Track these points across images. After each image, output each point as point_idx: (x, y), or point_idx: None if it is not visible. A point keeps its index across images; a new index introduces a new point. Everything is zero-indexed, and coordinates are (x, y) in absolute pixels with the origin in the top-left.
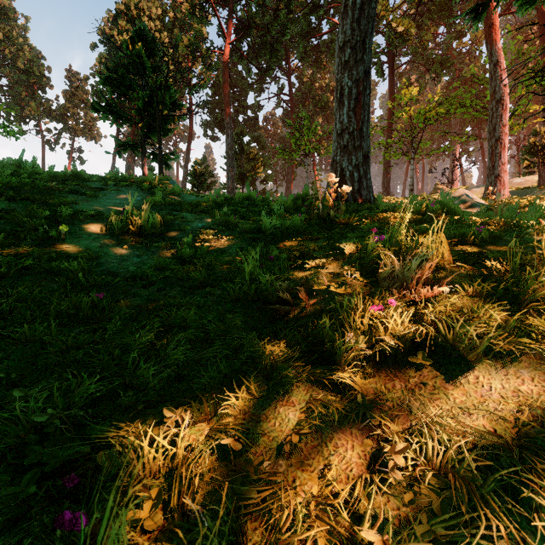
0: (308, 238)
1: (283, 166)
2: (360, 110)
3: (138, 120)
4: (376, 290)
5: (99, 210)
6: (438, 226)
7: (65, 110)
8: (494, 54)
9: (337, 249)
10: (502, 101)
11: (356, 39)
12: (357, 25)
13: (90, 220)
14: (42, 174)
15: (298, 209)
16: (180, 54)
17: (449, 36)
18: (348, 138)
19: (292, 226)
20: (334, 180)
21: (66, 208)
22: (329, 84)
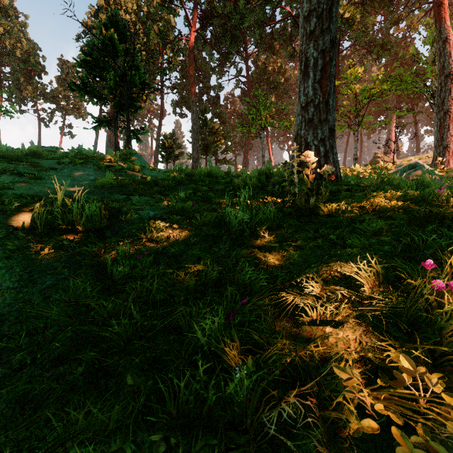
0: (292, 248)
1: (241, 138)
2: (326, 81)
3: (111, 98)
4: None
5: (36, 196)
6: None
7: (57, 92)
8: (443, 31)
9: (343, 275)
10: (451, 76)
11: (322, 7)
12: None
13: (17, 212)
14: None
15: (263, 188)
16: (152, 42)
17: (389, 21)
18: (314, 111)
19: (263, 220)
20: (312, 159)
21: None
22: (281, 67)
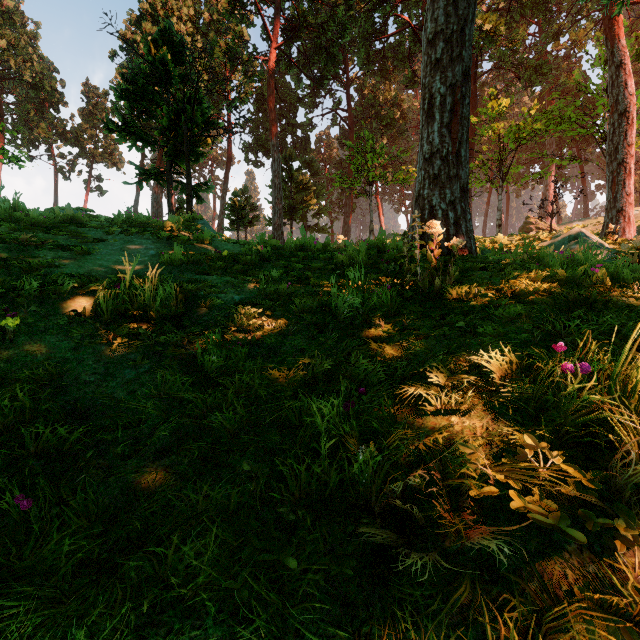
0: (413, 337)
1: (339, 196)
2: (457, 126)
3: (162, 142)
4: (639, 539)
5: (89, 275)
6: (633, 317)
7: (81, 131)
8: (616, 53)
9: (472, 364)
10: (627, 114)
11: (452, 28)
12: (453, 10)
13: (71, 295)
14: (21, 218)
15: (375, 266)
16: (216, 62)
17: (545, 35)
18: (440, 164)
19: (378, 305)
20: (438, 230)
21: (31, 278)
22: (396, 97)
